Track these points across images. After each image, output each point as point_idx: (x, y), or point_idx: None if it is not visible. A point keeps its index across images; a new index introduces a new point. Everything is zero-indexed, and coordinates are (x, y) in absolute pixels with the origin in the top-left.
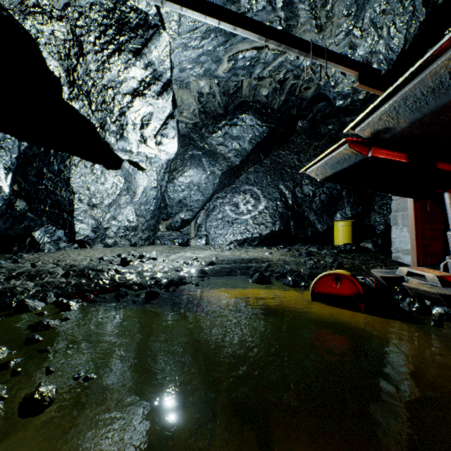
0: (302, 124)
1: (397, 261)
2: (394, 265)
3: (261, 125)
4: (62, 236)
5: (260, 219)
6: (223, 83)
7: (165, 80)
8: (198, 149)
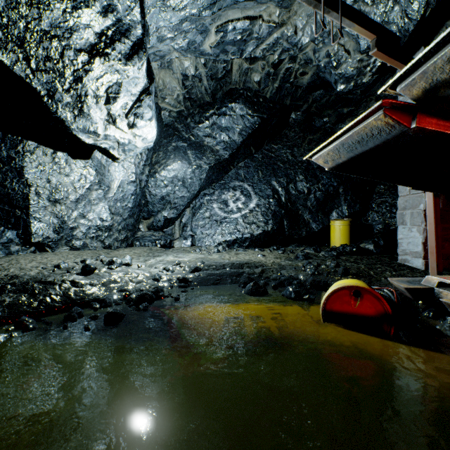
0: (296, 116)
1: (404, 264)
2: (404, 269)
3: (253, 115)
4: (14, 238)
5: (251, 218)
6: (210, 64)
7: (135, 39)
8: (183, 141)
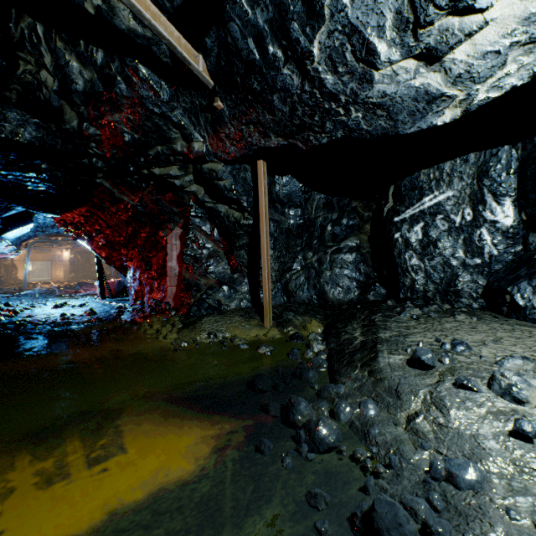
0: None
1: None
2: None
3: None
4: None
5: None
6: None
7: None
8: None
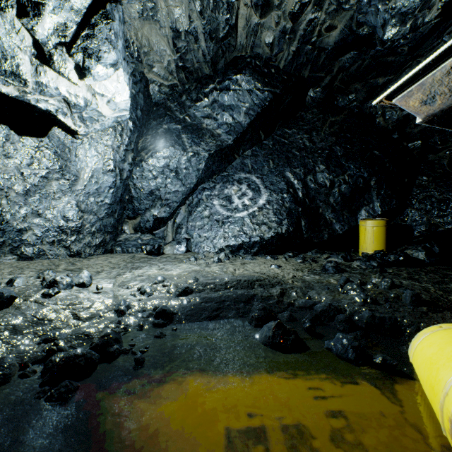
0: (315, 93)
1: None
2: None
3: (262, 89)
4: None
5: (261, 217)
6: (208, 13)
7: None
8: (176, 122)
